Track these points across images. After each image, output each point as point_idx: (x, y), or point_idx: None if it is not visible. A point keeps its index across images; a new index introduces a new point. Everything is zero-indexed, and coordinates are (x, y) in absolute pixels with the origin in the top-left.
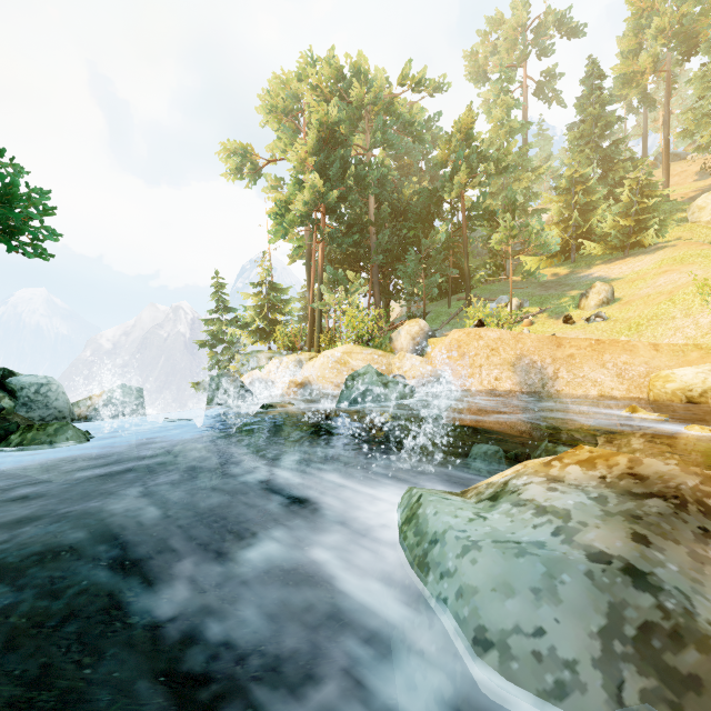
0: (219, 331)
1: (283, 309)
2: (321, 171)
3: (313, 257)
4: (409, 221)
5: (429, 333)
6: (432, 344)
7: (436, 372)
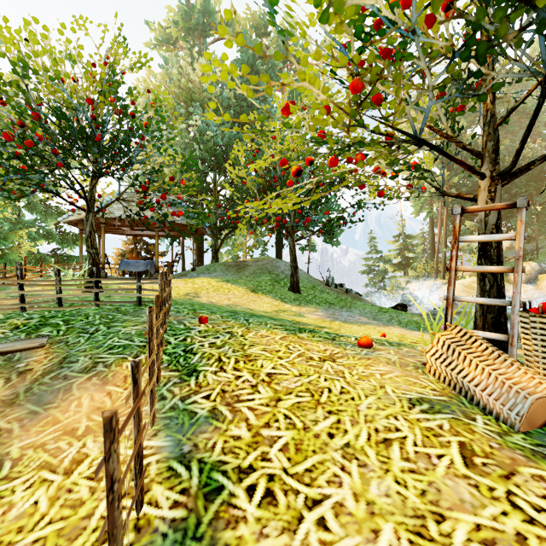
0: (373, 265)
1: (415, 250)
2: (445, 162)
3: (439, 217)
4: (521, 182)
5: (539, 271)
6: (541, 278)
7: (544, 296)
